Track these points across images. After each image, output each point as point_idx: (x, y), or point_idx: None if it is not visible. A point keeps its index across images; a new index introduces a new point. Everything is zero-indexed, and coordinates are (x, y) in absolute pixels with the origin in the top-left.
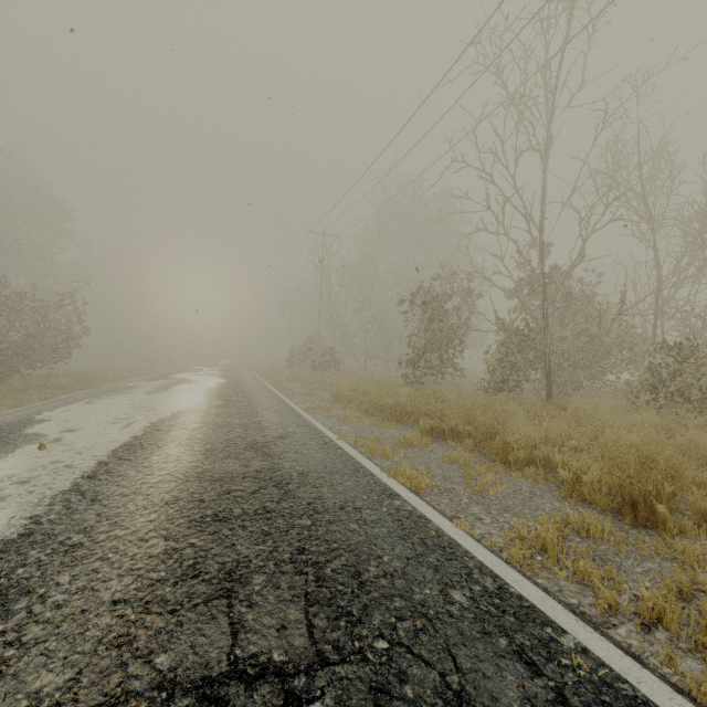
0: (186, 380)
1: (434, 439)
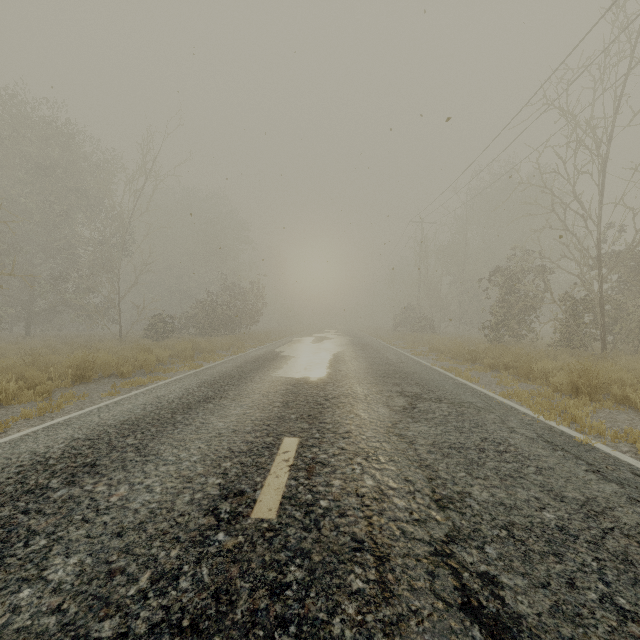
0: (326, 337)
1: (493, 370)
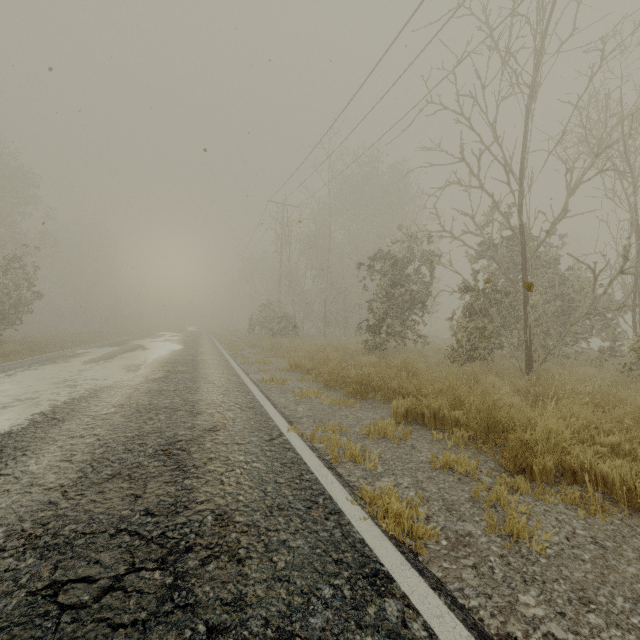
0: (140, 347)
1: (411, 424)
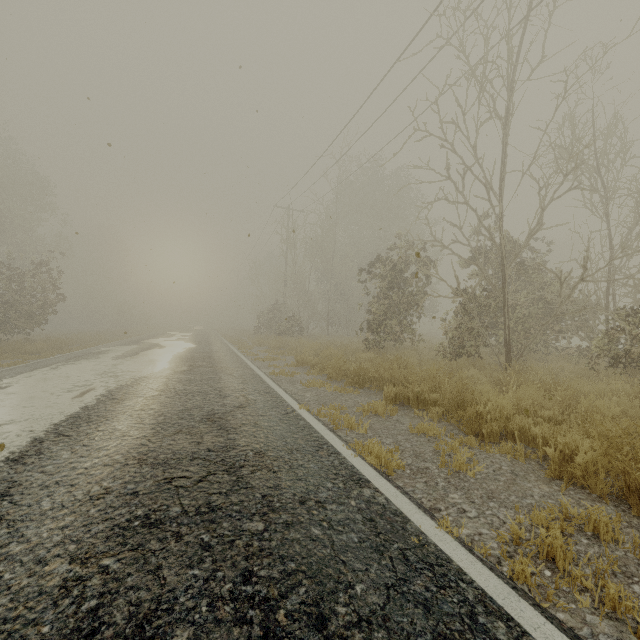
0: (157, 345)
1: (399, 406)
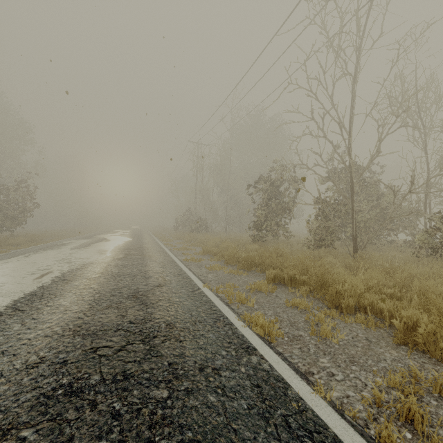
0: (104, 239)
1: (277, 285)
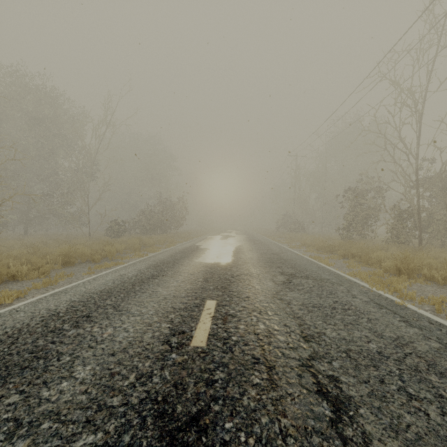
0: (230, 236)
1: (345, 258)
